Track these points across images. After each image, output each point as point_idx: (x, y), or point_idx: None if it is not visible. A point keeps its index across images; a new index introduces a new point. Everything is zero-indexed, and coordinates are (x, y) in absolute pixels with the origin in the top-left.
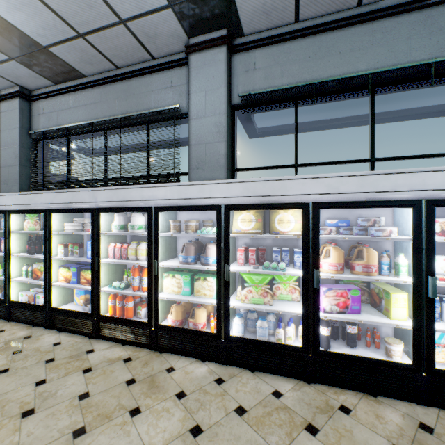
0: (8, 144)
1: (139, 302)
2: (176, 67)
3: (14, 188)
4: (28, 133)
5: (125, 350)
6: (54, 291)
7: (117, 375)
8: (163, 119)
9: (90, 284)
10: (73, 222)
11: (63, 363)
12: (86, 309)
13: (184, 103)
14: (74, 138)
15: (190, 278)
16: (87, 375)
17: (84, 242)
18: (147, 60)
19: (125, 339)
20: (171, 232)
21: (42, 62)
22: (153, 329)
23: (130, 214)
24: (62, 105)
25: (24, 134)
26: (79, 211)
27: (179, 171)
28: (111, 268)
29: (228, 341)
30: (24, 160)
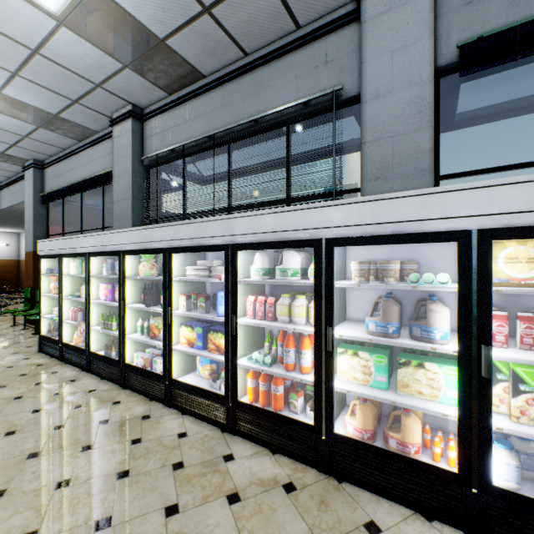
0: (121, 174)
1: (290, 385)
2: (334, 30)
3: (126, 225)
4: (140, 159)
5: (279, 464)
6: (174, 357)
7: (281, 519)
8: (310, 114)
9: (221, 352)
10: (194, 266)
11: (196, 476)
12: (214, 386)
13: (347, 83)
14: (188, 161)
15: (387, 360)
16: (234, 508)
17: (206, 291)
18: (289, 32)
19: (275, 444)
20: (353, 281)
21: (157, 64)
22: (323, 439)
23: (273, 253)
24: (176, 119)
25: (136, 161)
26: (208, 249)
27: (341, 187)
28: (248, 331)
29: (488, 495)
30: (136, 192)
